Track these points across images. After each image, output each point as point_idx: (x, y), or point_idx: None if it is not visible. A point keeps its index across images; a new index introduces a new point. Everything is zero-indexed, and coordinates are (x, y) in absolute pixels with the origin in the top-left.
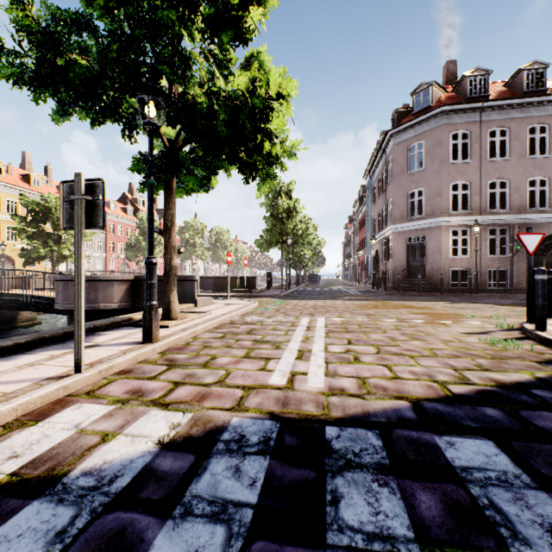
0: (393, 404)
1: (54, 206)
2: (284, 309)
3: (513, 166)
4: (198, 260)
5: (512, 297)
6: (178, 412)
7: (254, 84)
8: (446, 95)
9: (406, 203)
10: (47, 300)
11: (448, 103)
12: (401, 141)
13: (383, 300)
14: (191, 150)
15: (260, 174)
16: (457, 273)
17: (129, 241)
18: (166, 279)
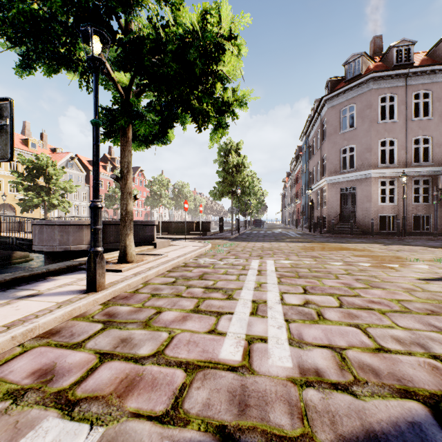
0: (403, 409)
1: (46, 164)
2: (234, 250)
3: (435, 124)
4: (160, 207)
5: (437, 240)
6: (83, 425)
7: (204, 17)
8: (374, 64)
9: (339, 158)
10: (29, 242)
11: (377, 70)
12: (334, 105)
13: (322, 242)
14: (149, 104)
15: (212, 121)
16: (381, 219)
17: (108, 192)
18: (122, 223)
